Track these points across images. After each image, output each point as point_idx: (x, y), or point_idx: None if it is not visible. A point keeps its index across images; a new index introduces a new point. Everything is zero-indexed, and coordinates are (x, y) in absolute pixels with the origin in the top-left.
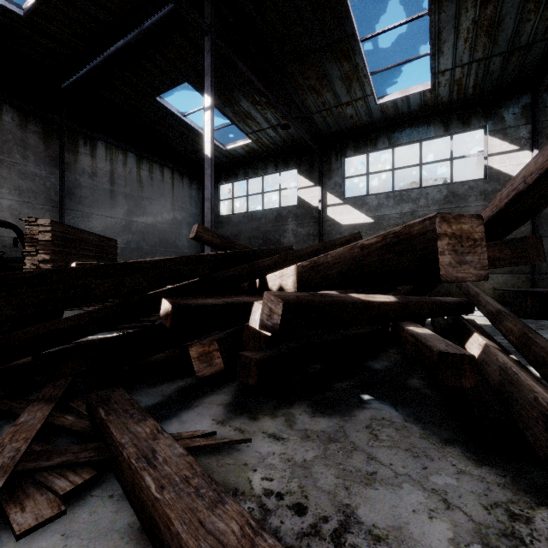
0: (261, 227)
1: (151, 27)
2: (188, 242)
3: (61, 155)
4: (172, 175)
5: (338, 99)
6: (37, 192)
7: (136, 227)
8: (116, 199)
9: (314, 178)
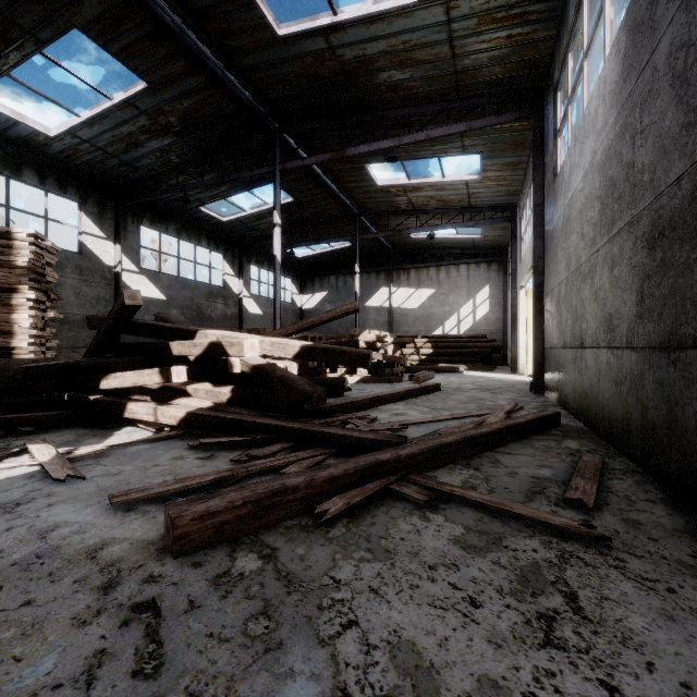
0: None
1: None
2: None
3: None
4: None
5: None
6: None
7: None
8: None
9: None
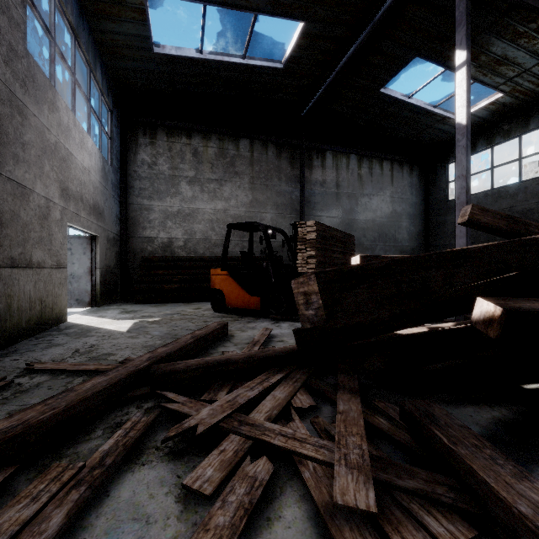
0: (516, 205)
1: (383, 15)
2: (408, 235)
3: (301, 171)
4: (391, 167)
5: None
6: (286, 204)
7: (357, 224)
8: (341, 201)
9: None
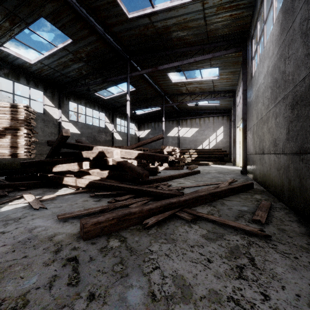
0: None
1: None
2: None
3: None
4: None
5: None
6: None
7: None
8: None
9: None
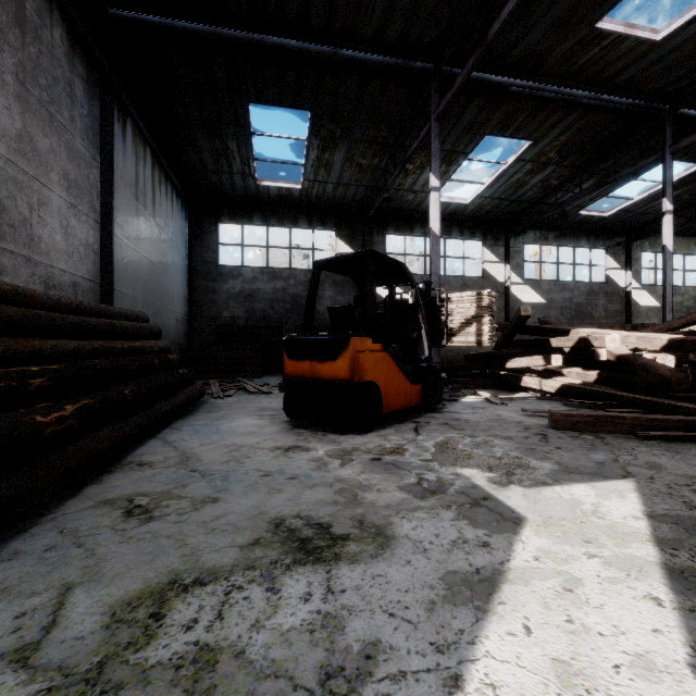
0: (289, 289)
1: (353, 61)
2: (180, 298)
3: (105, 130)
4: (172, 195)
5: (412, 186)
6: (81, 188)
7: (151, 269)
8: (139, 221)
9: (356, 246)
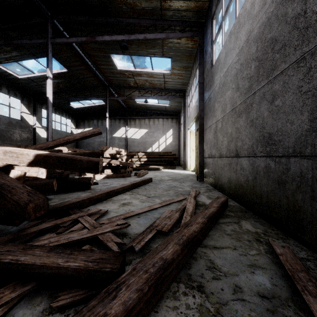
0: None
1: None
2: None
3: None
4: None
5: None
6: None
7: None
8: None
9: None
